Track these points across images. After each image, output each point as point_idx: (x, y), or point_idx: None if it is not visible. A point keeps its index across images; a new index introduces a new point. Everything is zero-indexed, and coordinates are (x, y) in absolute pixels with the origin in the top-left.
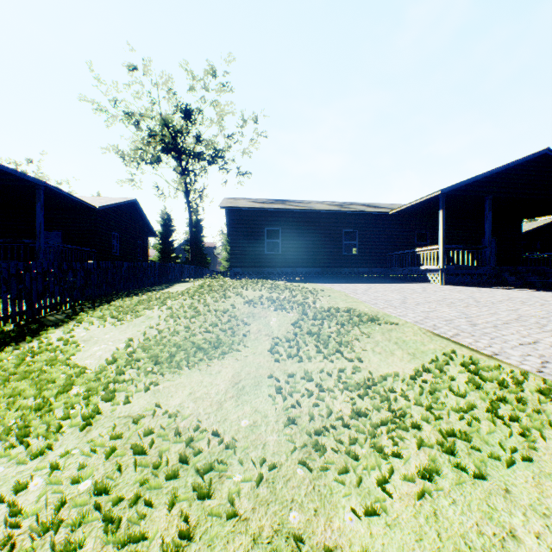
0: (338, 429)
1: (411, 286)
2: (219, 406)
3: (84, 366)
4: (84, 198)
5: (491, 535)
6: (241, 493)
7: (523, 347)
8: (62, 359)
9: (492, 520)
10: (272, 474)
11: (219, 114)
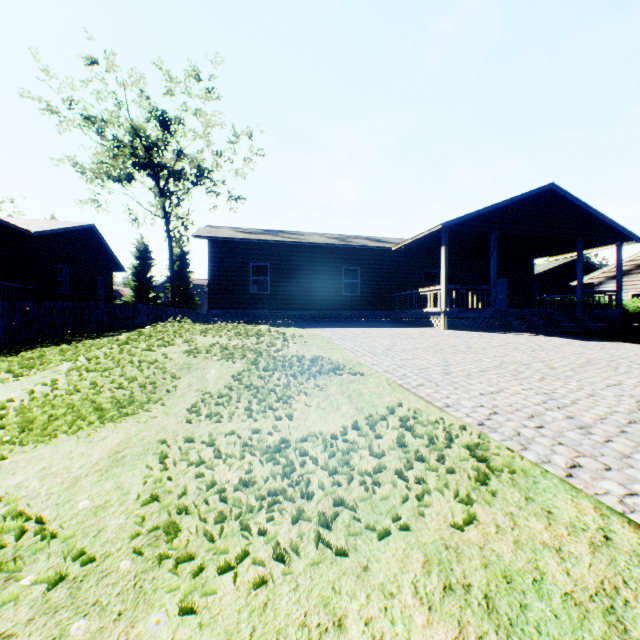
0: (213, 504)
1: (410, 331)
2: (73, 483)
3: None
4: (21, 221)
5: (314, 626)
6: (15, 601)
7: (483, 397)
8: None
9: (327, 607)
10: (86, 570)
11: (205, 125)
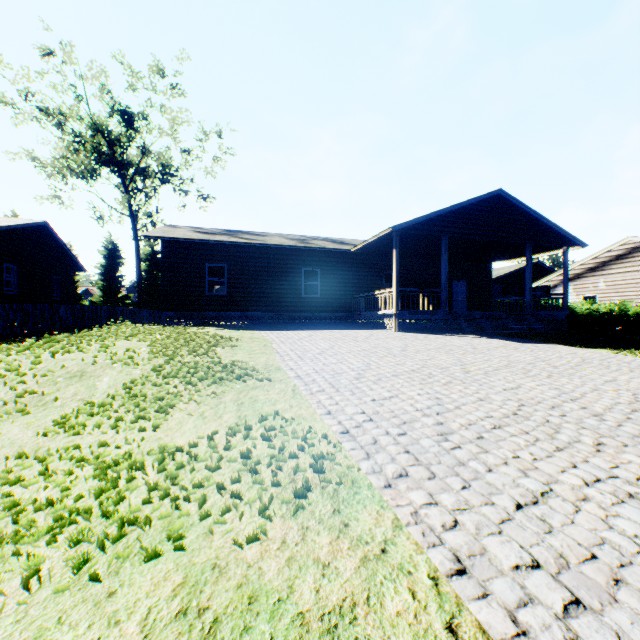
0: (3, 527)
1: (360, 333)
2: None
3: None
4: None
5: None
6: None
7: (372, 403)
8: None
9: (37, 639)
10: None
11: (171, 122)
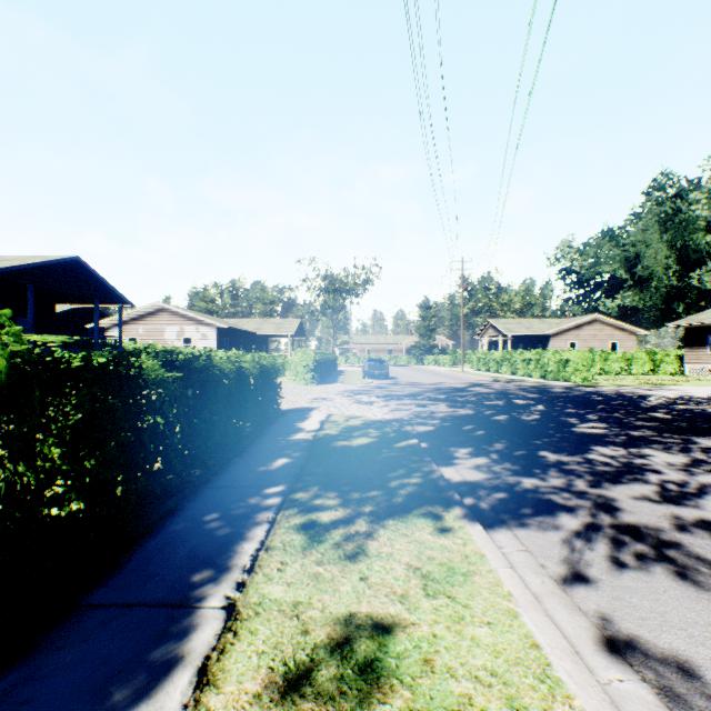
0: None
1: None
2: None
3: None
4: None
5: None
6: None
7: None
8: None
9: None
10: None
11: None
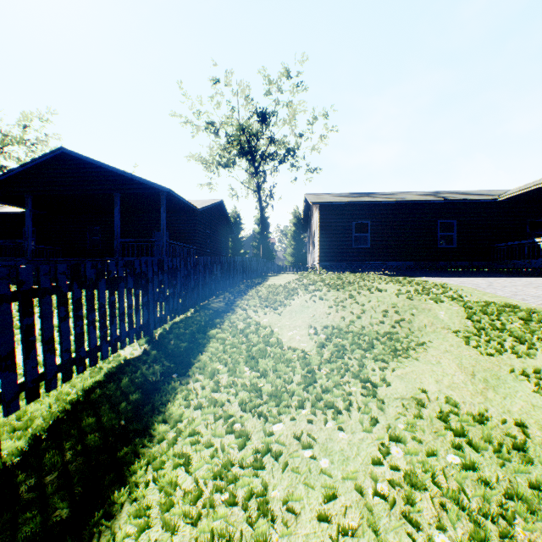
0: None
1: (541, 281)
2: (483, 397)
3: (298, 348)
4: None
5: None
6: None
7: None
8: (274, 341)
9: None
10: None
11: (291, 114)
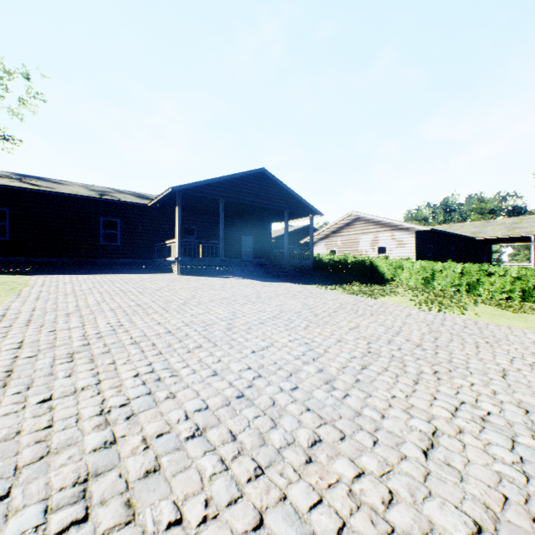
0: None
1: (142, 277)
2: None
3: None
4: None
5: None
6: None
7: (46, 333)
8: None
9: None
10: None
11: None
